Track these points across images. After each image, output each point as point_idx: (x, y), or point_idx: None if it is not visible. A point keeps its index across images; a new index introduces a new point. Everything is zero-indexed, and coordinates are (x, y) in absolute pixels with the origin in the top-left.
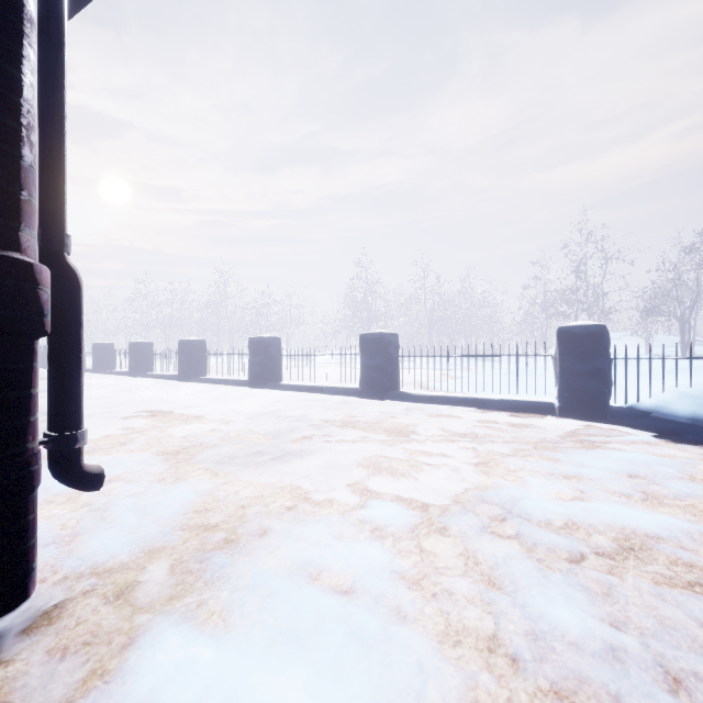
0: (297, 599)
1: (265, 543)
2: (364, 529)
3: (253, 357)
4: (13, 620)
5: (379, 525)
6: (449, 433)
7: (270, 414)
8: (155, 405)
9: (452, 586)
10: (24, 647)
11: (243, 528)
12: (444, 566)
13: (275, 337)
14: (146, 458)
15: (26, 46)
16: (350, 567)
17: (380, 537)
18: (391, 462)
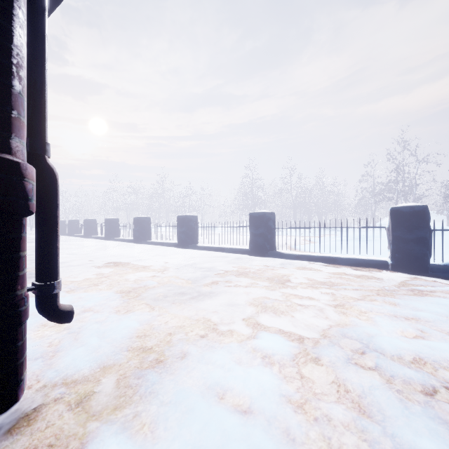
0: (207, 417)
1: (184, 364)
2: (256, 357)
3: (180, 228)
4: (4, 419)
5: (268, 353)
6: (313, 281)
7: (190, 266)
8: (118, 259)
9: (329, 411)
10: (7, 445)
11: (169, 352)
12: (321, 392)
13: (193, 215)
14: (109, 295)
15: (16, 7)
16: (248, 389)
17: (269, 364)
18: (273, 303)
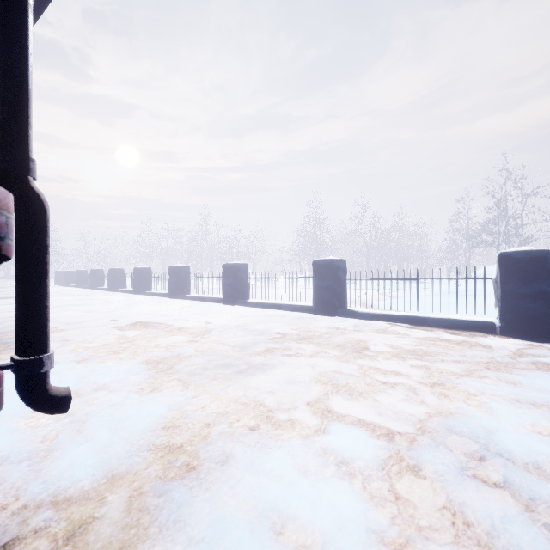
0: None
1: (226, 475)
2: (329, 463)
3: (225, 279)
4: None
5: (344, 458)
6: (398, 350)
7: (238, 328)
8: (148, 318)
9: None
10: None
11: (206, 453)
12: (428, 525)
13: (243, 264)
14: (131, 367)
15: None
16: (319, 520)
17: (347, 475)
18: (348, 380)
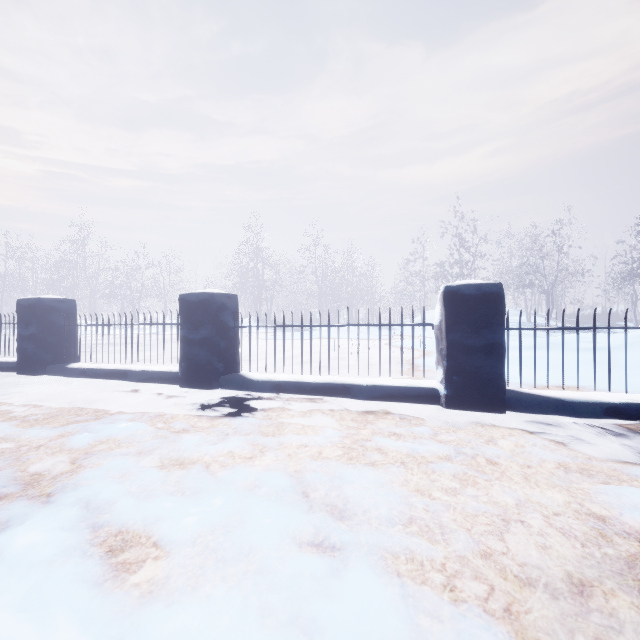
0: None
1: None
2: None
3: (189, 330)
4: None
5: None
6: None
7: (449, 553)
8: None
9: None
10: None
11: None
12: None
13: (229, 294)
14: None
15: None
16: None
17: None
18: None
